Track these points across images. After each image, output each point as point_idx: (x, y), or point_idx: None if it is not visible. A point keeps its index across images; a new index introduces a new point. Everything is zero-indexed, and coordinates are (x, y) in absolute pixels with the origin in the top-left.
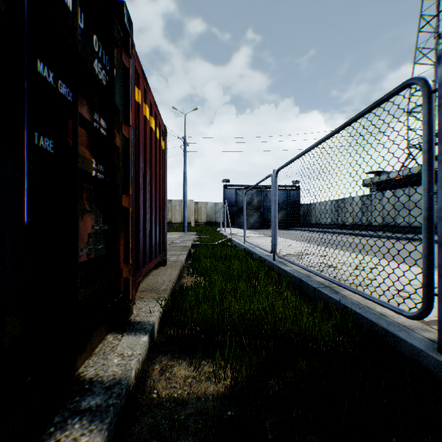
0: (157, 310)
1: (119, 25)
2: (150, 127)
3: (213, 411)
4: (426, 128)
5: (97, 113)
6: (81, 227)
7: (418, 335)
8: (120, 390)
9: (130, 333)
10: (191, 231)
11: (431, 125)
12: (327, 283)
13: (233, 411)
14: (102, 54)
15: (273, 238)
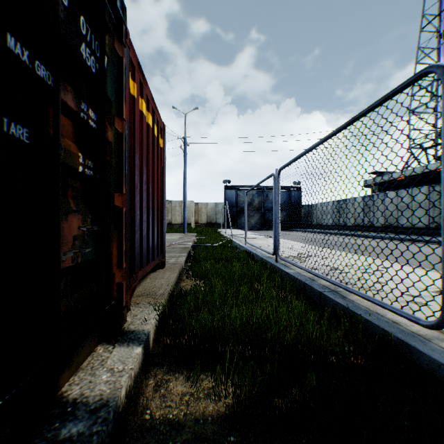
0: (153, 317)
1: (112, 10)
2: (147, 123)
3: (212, 436)
4: None
5: (85, 103)
6: (65, 228)
7: (435, 346)
8: (107, 414)
9: (122, 344)
10: (191, 232)
11: None
12: (332, 287)
13: (235, 436)
14: (91, 39)
15: (276, 240)
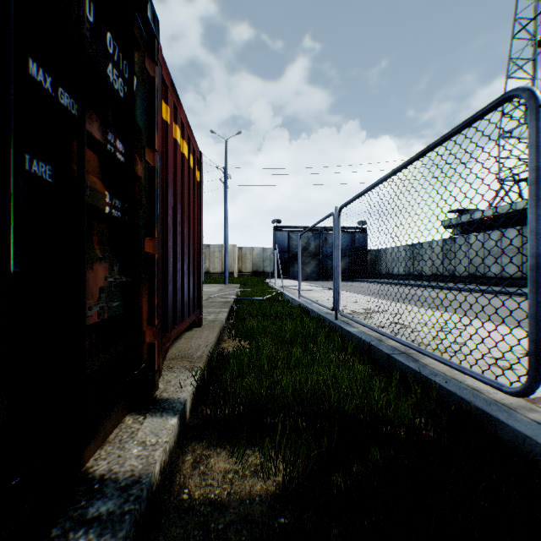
0: (189, 383)
1: (142, 23)
2: (181, 153)
3: (260, 517)
4: (533, 152)
5: (112, 133)
6: (90, 279)
7: (521, 417)
8: (140, 491)
9: (154, 414)
10: (234, 282)
11: (540, 148)
12: (402, 348)
13: (286, 517)
14: (119, 58)
15: (335, 292)
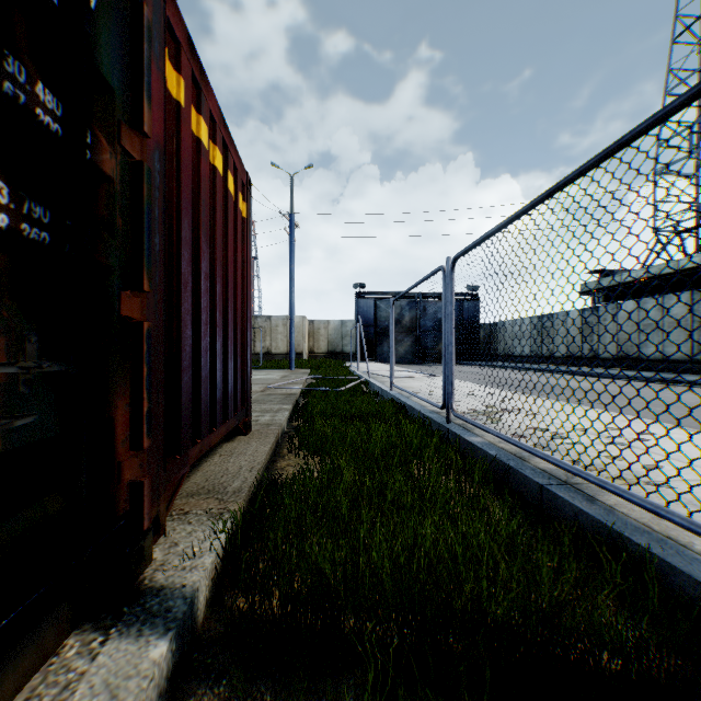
0: (209, 549)
1: None
2: (211, 166)
3: None
4: None
5: (22, 64)
6: None
7: None
8: None
9: (126, 630)
10: (302, 366)
11: None
12: (561, 474)
13: None
14: None
15: (447, 382)
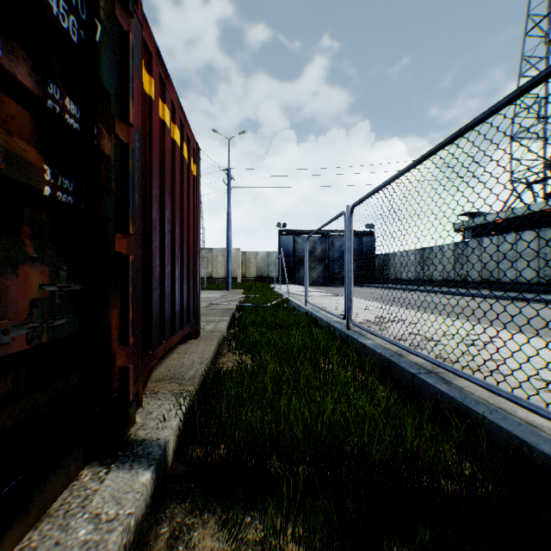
0: (174, 416)
1: None
2: (172, 139)
3: None
4: None
5: (58, 86)
6: (12, 288)
7: None
8: None
9: (122, 465)
10: (237, 288)
11: None
12: (429, 366)
13: None
14: None
15: (347, 299)
